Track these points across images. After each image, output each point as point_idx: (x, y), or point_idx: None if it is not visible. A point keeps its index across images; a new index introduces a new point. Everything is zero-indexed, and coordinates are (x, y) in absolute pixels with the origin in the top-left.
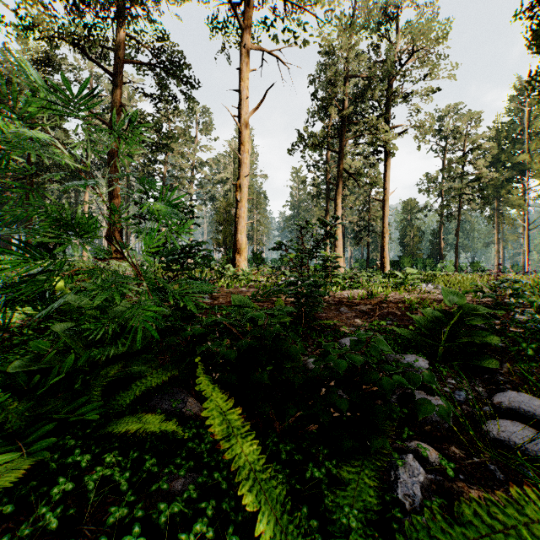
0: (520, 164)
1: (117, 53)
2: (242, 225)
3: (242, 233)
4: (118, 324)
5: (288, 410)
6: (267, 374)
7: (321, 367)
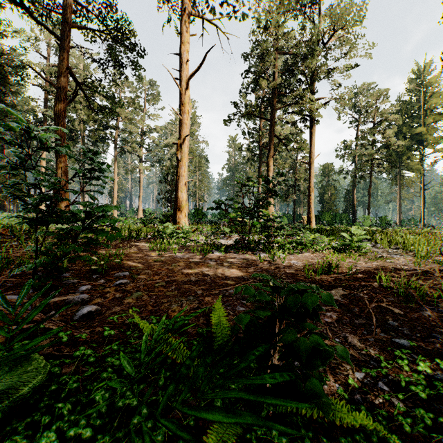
0: (417, 135)
1: (63, 18)
2: (183, 183)
3: (183, 190)
4: None
5: None
6: None
7: None
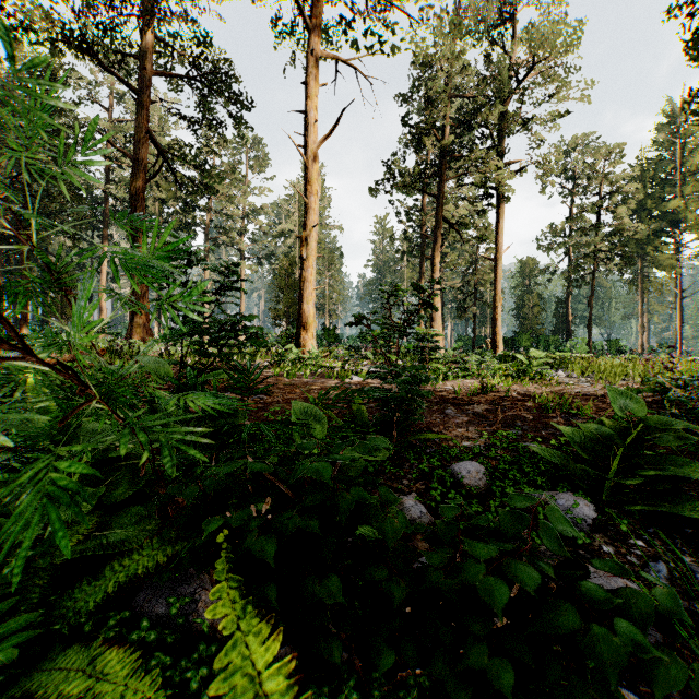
0: (671, 212)
1: (143, 62)
2: (309, 292)
3: (309, 302)
4: (95, 453)
5: (378, 656)
6: (339, 581)
7: (427, 516)
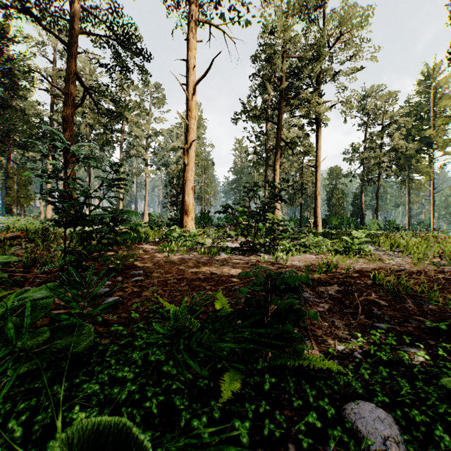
0: (427, 137)
1: (71, 24)
2: (189, 187)
3: (189, 195)
4: None
5: None
6: None
7: None
